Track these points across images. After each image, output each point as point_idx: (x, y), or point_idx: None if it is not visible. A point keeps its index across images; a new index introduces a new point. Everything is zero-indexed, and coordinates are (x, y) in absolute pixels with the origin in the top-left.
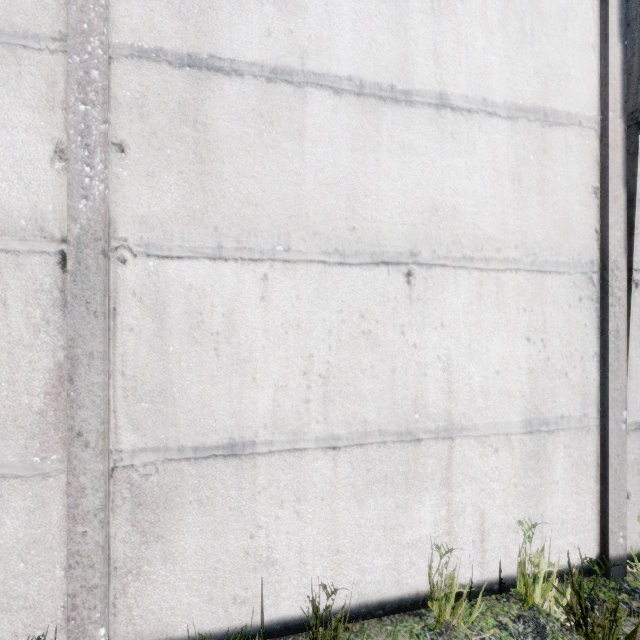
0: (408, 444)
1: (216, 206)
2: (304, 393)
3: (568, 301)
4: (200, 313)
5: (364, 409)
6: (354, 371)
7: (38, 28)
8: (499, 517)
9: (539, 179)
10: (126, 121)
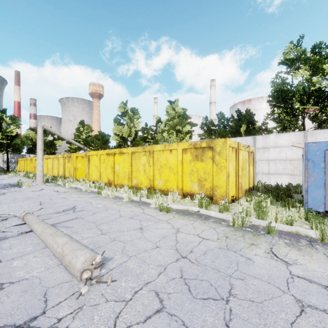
0: None
1: None
2: None
3: None
4: None
5: None
6: None
7: None
8: None
9: None
10: None
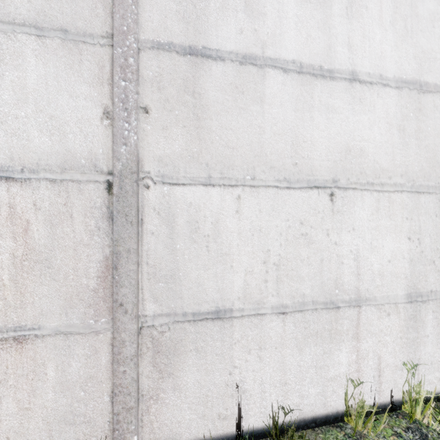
0: (331, 310)
1: (207, 149)
2: (264, 276)
3: (435, 212)
4: (197, 222)
5: (303, 286)
6: (296, 261)
7: (93, 29)
8: (390, 360)
9: (416, 129)
10: (149, 92)
